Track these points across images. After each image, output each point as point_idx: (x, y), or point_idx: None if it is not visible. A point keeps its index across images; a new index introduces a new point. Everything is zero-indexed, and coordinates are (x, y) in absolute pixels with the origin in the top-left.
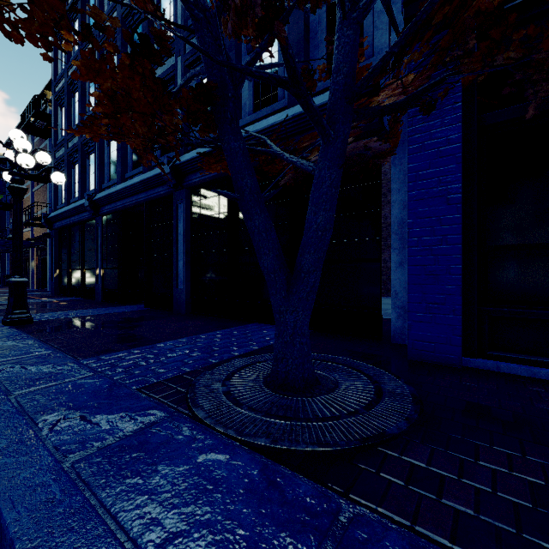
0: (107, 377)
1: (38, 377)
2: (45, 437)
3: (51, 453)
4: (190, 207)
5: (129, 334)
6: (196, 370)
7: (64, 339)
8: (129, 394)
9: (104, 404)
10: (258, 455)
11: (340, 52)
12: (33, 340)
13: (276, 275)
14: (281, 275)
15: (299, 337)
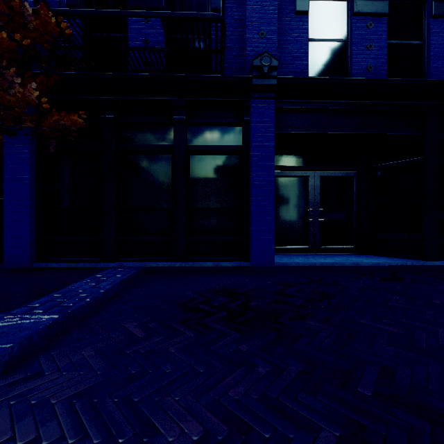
0: None
1: None
2: None
3: None
4: None
5: None
6: None
7: None
8: None
9: None
10: None
11: None
12: None
13: None
14: None
15: None
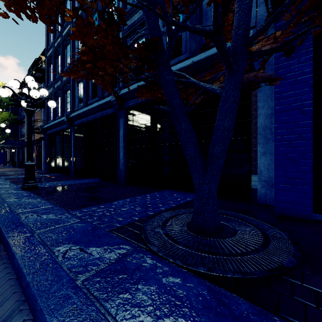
0: (89, 223)
1: (48, 222)
2: (61, 262)
3: (67, 273)
4: (127, 120)
5: (94, 196)
6: (141, 219)
7: (58, 198)
8: (105, 234)
9: (92, 240)
10: (202, 279)
11: (240, 15)
12: (41, 199)
13: (196, 160)
14: (199, 160)
15: (212, 199)
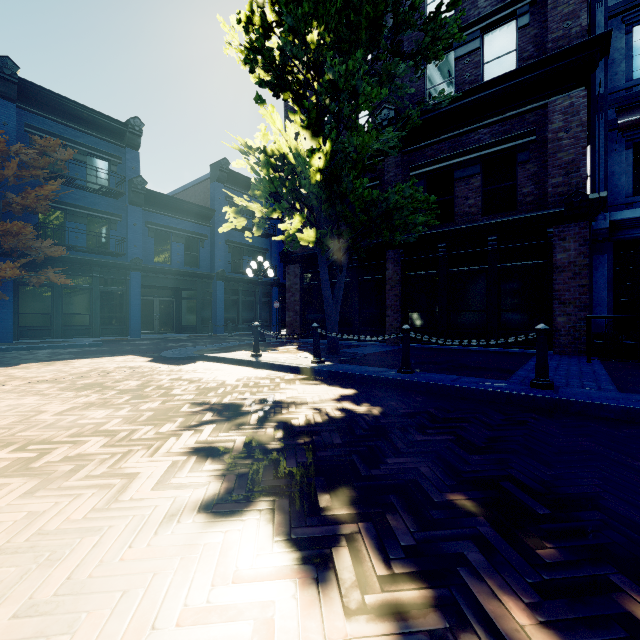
0: None
1: None
2: None
3: None
4: None
5: None
6: None
7: None
8: None
9: None
10: None
11: None
12: None
13: None
14: None
15: None
